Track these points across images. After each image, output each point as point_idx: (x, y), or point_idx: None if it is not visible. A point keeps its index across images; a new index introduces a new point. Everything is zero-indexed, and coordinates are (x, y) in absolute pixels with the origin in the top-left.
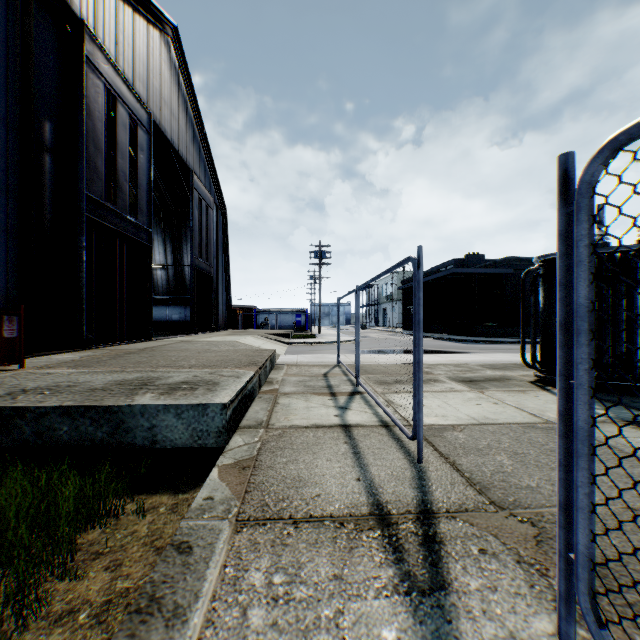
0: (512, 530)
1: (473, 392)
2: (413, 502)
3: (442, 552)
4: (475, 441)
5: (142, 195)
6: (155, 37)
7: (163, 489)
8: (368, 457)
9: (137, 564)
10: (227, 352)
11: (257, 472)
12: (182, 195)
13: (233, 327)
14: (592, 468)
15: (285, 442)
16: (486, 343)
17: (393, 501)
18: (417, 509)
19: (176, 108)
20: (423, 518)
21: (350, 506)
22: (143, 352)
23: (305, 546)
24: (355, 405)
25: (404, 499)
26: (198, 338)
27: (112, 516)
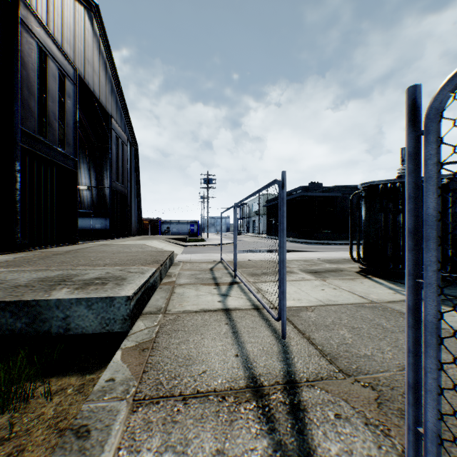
0: (358, 394)
1: (318, 280)
2: (280, 374)
3: (306, 419)
4: (323, 319)
5: (69, 132)
6: (80, 11)
7: (73, 371)
8: (244, 335)
9: (39, 448)
10: (136, 253)
11: (154, 353)
12: (103, 134)
13: (143, 234)
14: (439, 356)
15: (179, 325)
16: (324, 244)
17: (265, 374)
18: (284, 380)
19: (98, 67)
20: (289, 388)
21: (230, 380)
22: (68, 253)
23: (192, 422)
24: (233, 292)
25: (273, 371)
26: (115, 242)
27: (23, 400)
